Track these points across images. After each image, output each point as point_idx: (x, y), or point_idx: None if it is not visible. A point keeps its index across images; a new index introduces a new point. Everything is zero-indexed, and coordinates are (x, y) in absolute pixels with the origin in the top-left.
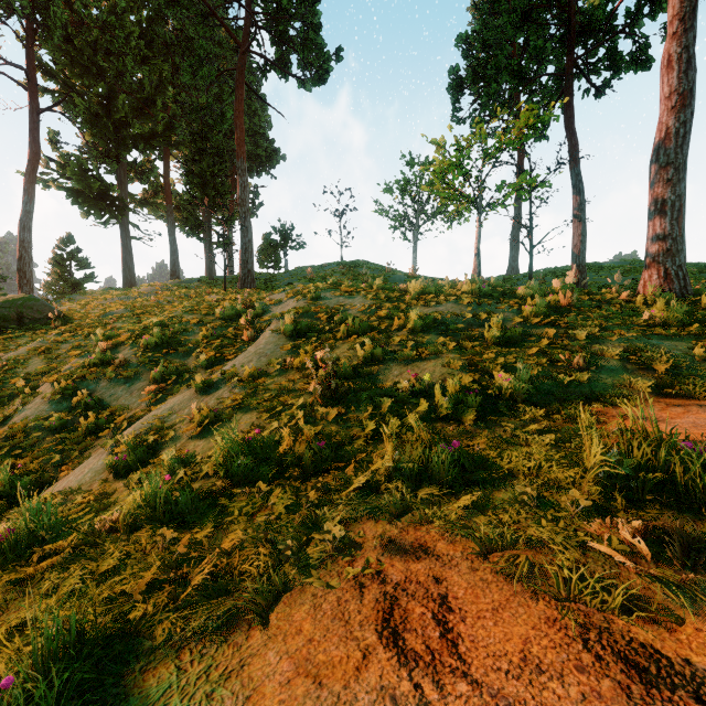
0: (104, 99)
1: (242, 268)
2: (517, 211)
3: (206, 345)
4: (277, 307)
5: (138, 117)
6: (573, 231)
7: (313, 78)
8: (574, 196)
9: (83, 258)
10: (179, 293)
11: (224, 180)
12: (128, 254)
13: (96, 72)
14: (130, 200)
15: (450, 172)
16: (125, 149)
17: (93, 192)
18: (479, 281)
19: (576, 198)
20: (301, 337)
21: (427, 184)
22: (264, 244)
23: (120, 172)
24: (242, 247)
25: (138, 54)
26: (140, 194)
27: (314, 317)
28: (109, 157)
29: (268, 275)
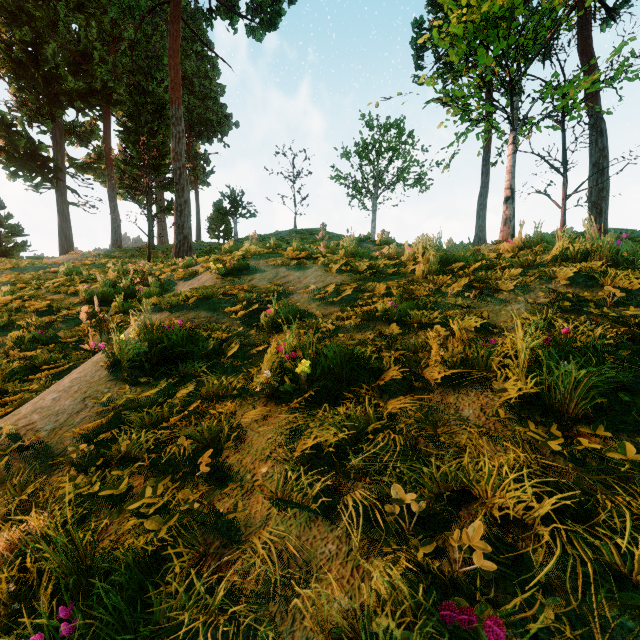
0: (29, 46)
1: (176, 234)
2: (485, 177)
3: (3, 364)
4: (185, 282)
5: (76, 73)
6: (590, 184)
7: (263, 24)
8: (593, 139)
9: (14, 225)
10: (94, 263)
11: (165, 138)
12: (65, 221)
13: (25, 19)
14: (70, 164)
15: (458, 72)
16: (59, 106)
17: (18, 150)
18: (550, 237)
19: (596, 141)
20: (169, 365)
21: (388, 148)
22: (214, 212)
23: (56, 132)
24: (176, 209)
25: (73, 2)
26: (83, 159)
27: (220, 308)
28: (41, 114)
29: (216, 244)
